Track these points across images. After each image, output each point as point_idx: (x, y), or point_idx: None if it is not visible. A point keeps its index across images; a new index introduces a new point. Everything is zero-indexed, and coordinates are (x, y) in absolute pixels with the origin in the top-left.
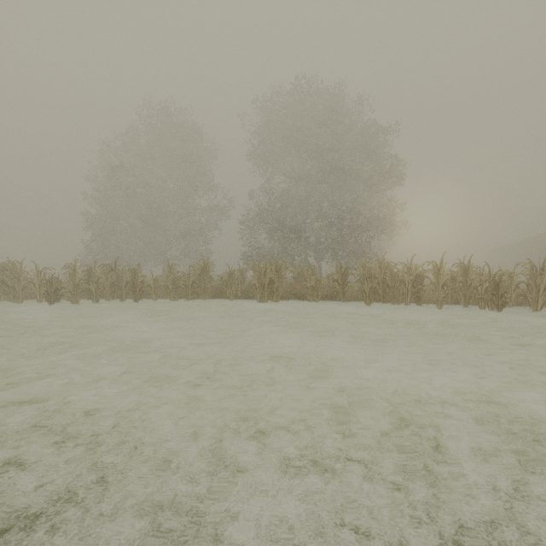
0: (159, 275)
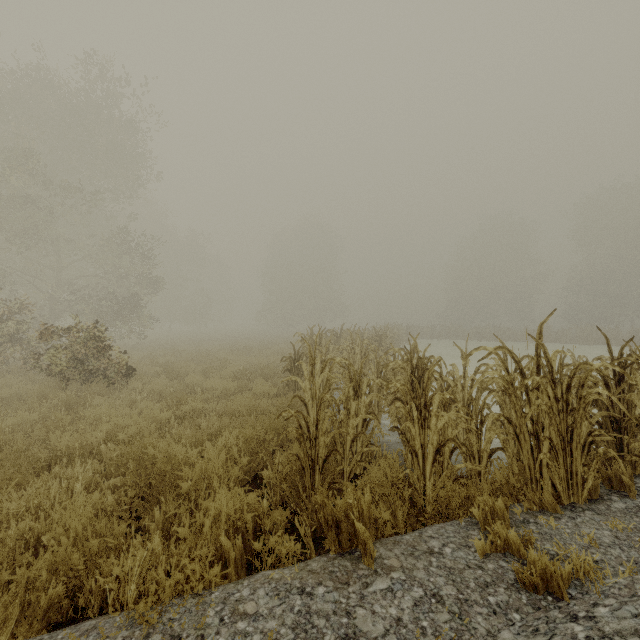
0: (523, 331)
